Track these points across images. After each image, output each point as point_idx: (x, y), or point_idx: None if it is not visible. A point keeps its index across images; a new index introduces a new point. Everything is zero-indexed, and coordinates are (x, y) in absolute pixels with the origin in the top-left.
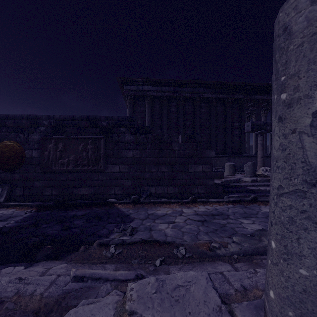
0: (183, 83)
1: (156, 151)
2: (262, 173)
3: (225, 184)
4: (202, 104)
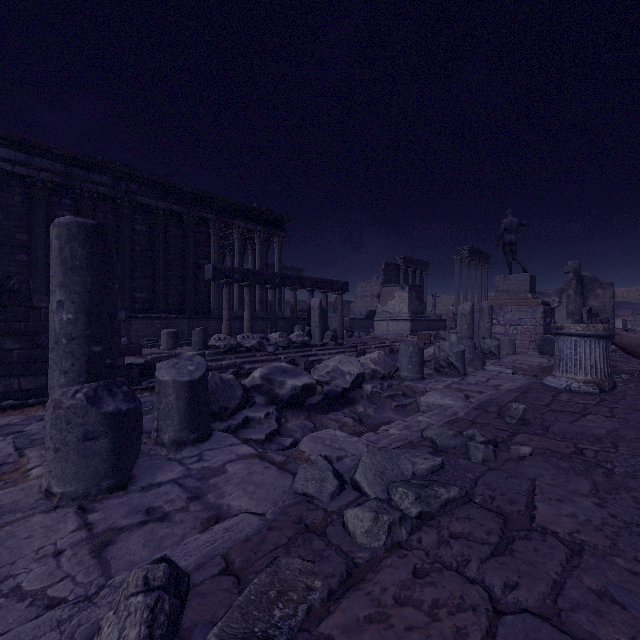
0: (91, 163)
1: None
2: (213, 343)
3: (150, 364)
4: (137, 215)
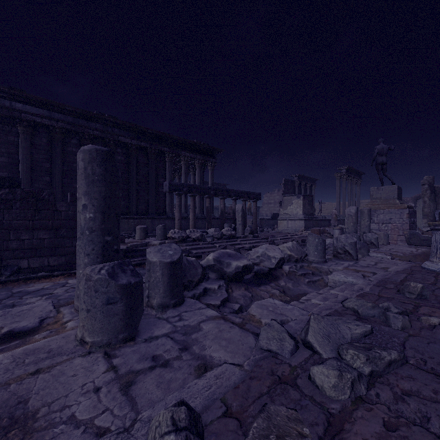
0: (89, 115)
1: (30, 212)
2: (171, 235)
3: (130, 249)
4: (118, 149)
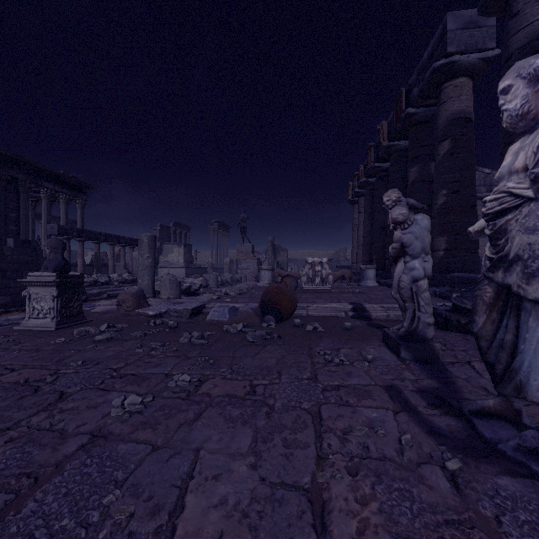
0: None
1: None
2: None
3: None
4: None
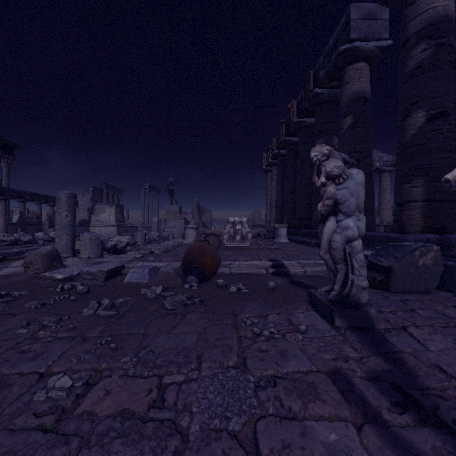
0: None
1: None
2: (0, 238)
3: None
4: None
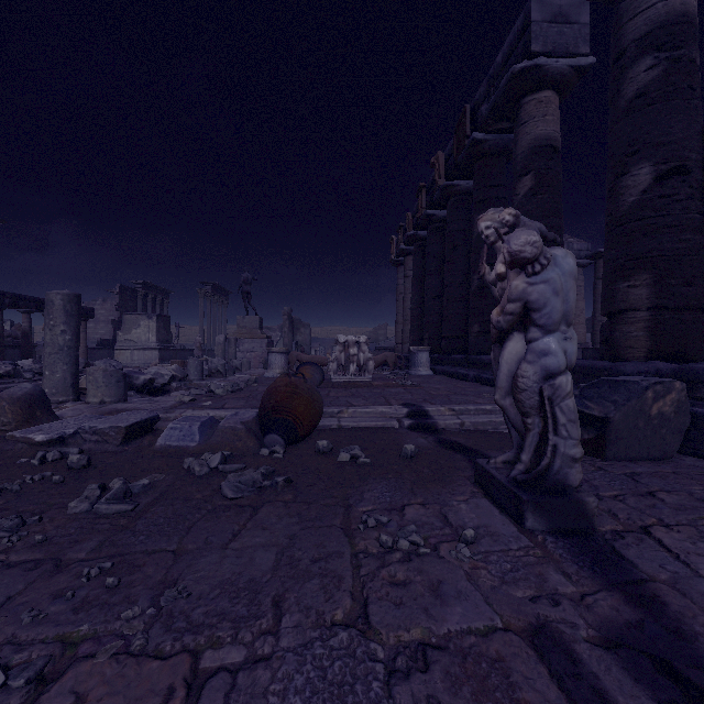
0: None
1: None
2: None
3: None
4: None
